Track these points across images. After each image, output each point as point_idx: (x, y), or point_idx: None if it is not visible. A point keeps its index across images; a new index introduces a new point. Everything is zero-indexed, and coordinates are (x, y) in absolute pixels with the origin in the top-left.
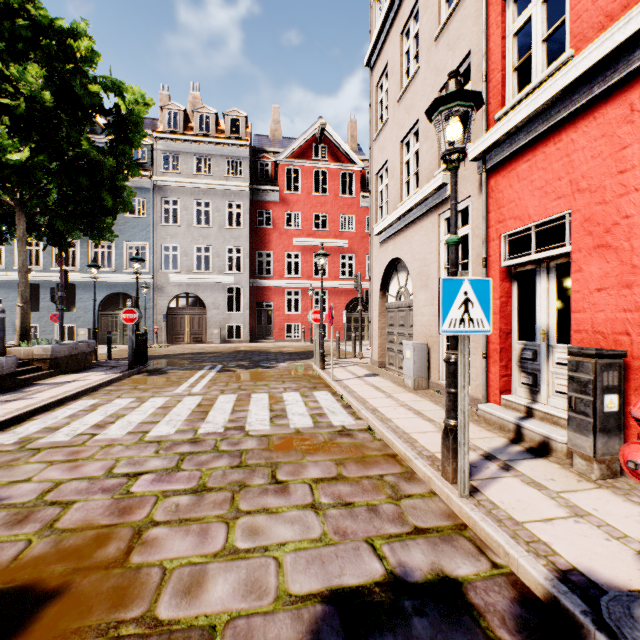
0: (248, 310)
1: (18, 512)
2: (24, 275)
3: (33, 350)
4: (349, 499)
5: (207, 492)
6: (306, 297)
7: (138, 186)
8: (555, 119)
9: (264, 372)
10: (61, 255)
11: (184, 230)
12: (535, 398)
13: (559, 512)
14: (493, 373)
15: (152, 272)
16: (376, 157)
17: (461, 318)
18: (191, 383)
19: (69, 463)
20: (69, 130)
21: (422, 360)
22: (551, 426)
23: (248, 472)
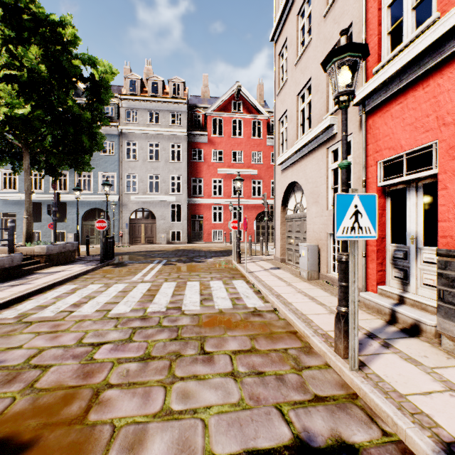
0: (185, 220)
1: (9, 373)
2: (28, 196)
3: (34, 249)
4: (261, 369)
5: (151, 360)
6: (227, 211)
7: (109, 133)
8: (424, 68)
9: (196, 265)
10: (55, 182)
11: (141, 164)
12: (405, 288)
13: (435, 386)
14: (371, 268)
15: (118, 194)
16: (278, 107)
17: (352, 226)
18: (144, 273)
19: (51, 334)
20: (58, 92)
21: (314, 258)
22: (420, 311)
23: (183, 344)
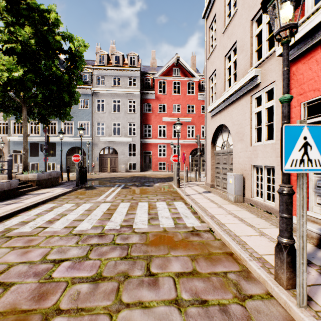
0: (139, 155)
1: None
2: (25, 137)
3: (28, 176)
4: (204, 296)
5: (101, 281)
6: (169, 148)
7: (85, 93)
8: None
9: (146, 189)
10: (45, 127)
11: (107, 115)
12: None
13: None
14: (294, 196)
15: (91, 136)
16: (209, 68)
17: (301, 159)
18: (106, 195)
19: (23, 249)
20: (45, 61)
21: (240, 184)
22: None
23: (131, 263)
